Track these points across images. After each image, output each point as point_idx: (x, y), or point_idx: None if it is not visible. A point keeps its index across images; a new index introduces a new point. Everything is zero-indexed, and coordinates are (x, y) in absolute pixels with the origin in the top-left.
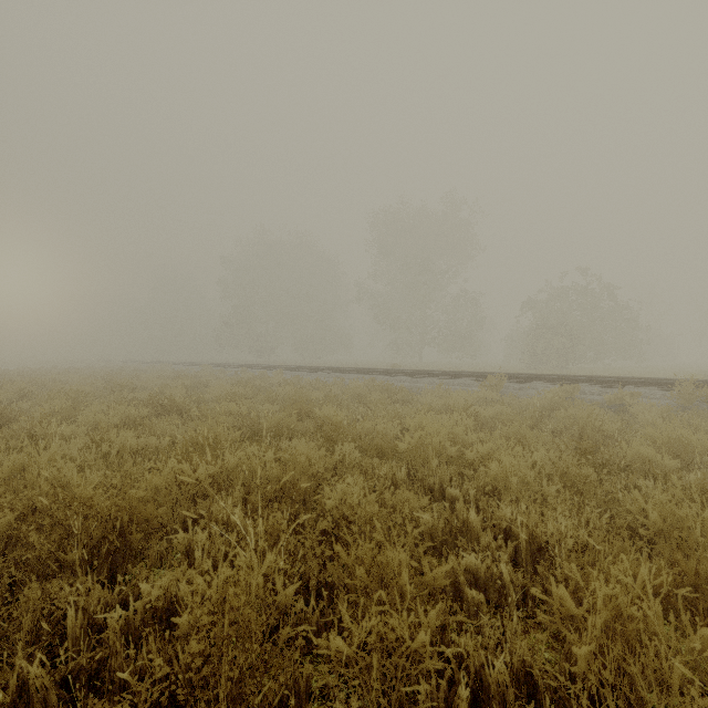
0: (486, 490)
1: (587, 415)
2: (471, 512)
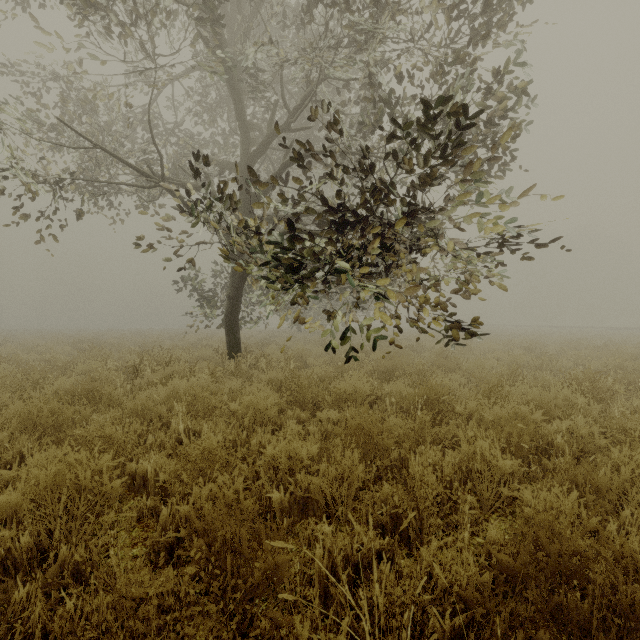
0: None
1: None
2: None
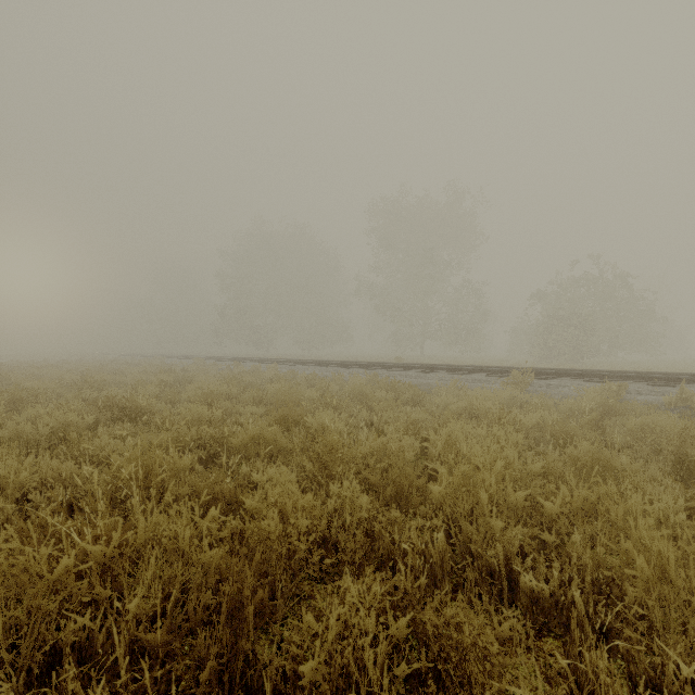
0: (592, 580)
1: (682, 429)
2: None
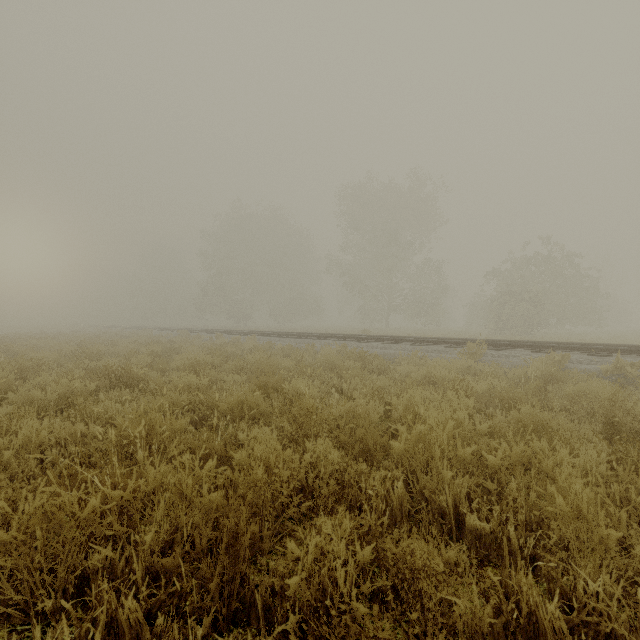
0: (526, 520)
1: (612, 394)
2: (551, 607)
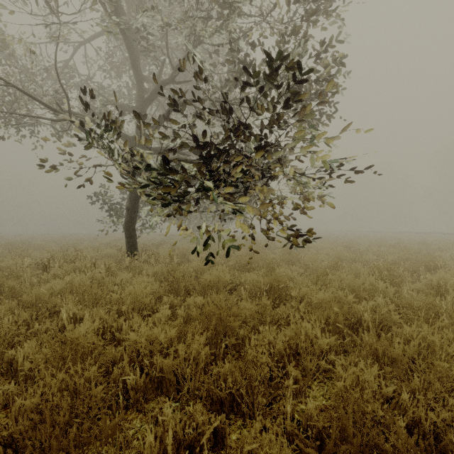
0: None
1: None
2: None
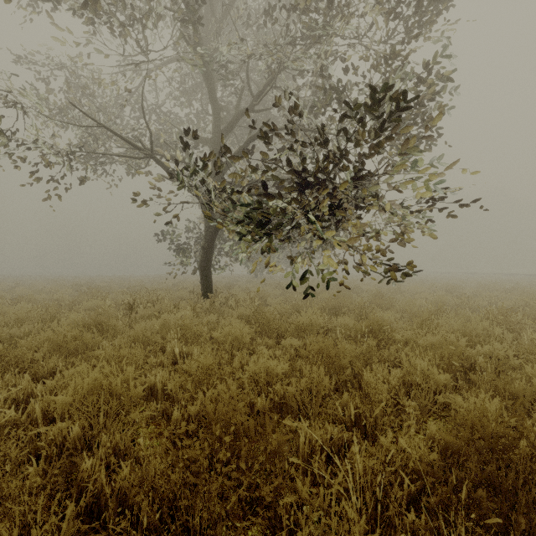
0: None
1: None
2: None
